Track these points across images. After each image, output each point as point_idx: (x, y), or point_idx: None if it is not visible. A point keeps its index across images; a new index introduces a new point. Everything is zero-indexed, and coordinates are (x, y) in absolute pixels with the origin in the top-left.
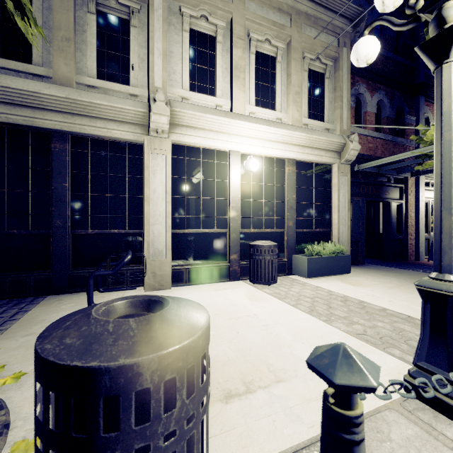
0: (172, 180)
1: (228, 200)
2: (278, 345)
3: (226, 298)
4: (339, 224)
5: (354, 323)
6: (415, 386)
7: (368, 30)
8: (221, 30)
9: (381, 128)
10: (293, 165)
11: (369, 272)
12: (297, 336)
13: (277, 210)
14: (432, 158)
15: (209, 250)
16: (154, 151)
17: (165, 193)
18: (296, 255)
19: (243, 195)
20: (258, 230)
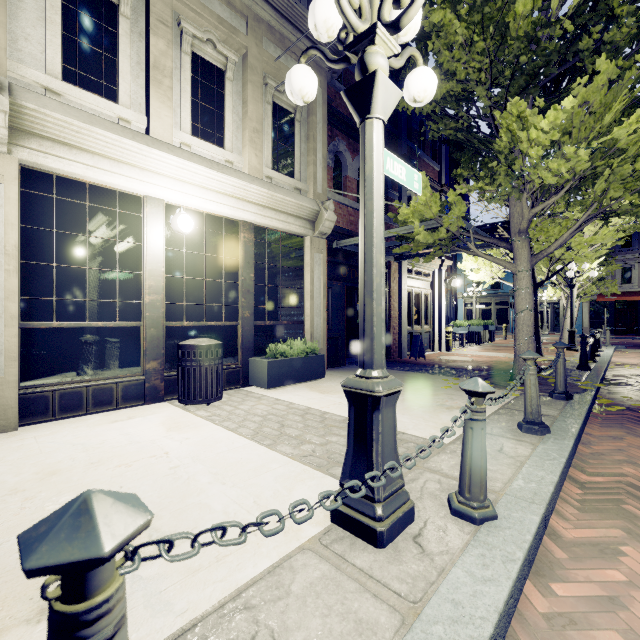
0: (21, 233)
1: (143, 275)
2: (183, 495)
3: (125, 433)
4: (313, 314)
5: (304, 442)
6: (246, 526)
7: (304, 57)
8: None
9: None
10: (251, 232)
11: (347, 374)
12: (220, 475)
13: (227, 294)
14: (408, 241)
15: (106, 356)
16: None
17: (3, 255)
18: (255, 358)
19: (169, 269)
20: (196, 323)
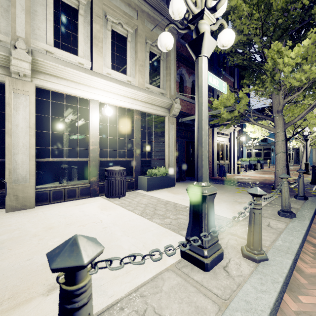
0: (36, 118)
1: (89, 136)
2: (109, 241)
3: (82, 210)
4: (169, 155)
5: (166, 217)
6: (145, 255)
7: (167, 28)
8: (82, 5)
9: (194, 97)
10: (139, 115)
11: (186, 185)
12: (126, 232)
13: (128, 145)
14: (217, 117)
15: (73, 174)
16: (17, 91)
17: (28, 128)
18: (141, 176)
19: (101, 133)
20: (113, 159)
